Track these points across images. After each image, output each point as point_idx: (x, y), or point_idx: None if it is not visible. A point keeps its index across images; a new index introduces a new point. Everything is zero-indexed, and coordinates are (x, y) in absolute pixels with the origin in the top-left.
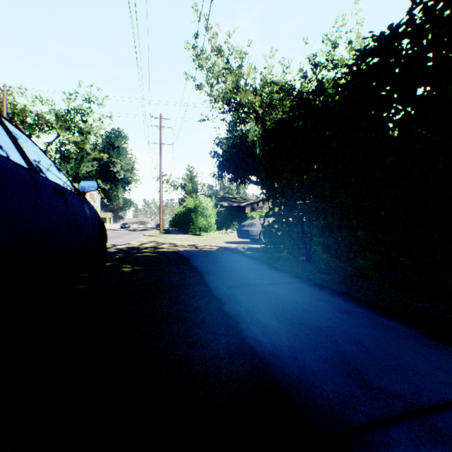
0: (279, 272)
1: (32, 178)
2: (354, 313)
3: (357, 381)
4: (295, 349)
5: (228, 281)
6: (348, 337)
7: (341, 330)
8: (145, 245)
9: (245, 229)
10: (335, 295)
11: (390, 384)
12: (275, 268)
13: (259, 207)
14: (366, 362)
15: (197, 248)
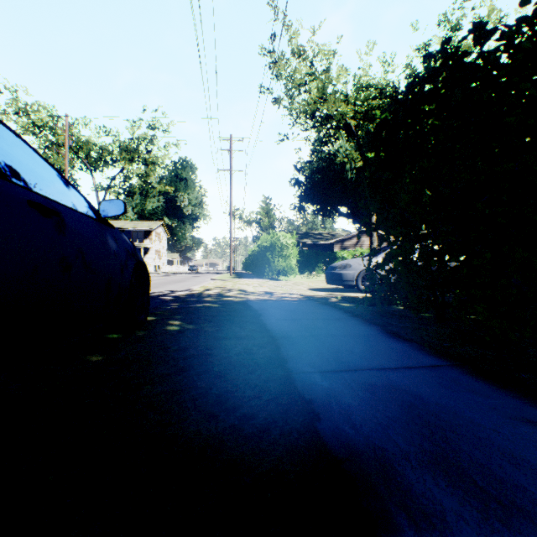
0: (403, 341)
1: None
2: None
3: None
4: None
5: (320, 357)
6: None
7: None
8: (209, 292)
9: (336, 273)
10: None
11: None
12: (393, 334)
13: (351, 245)
14: None
15: (273, 296)
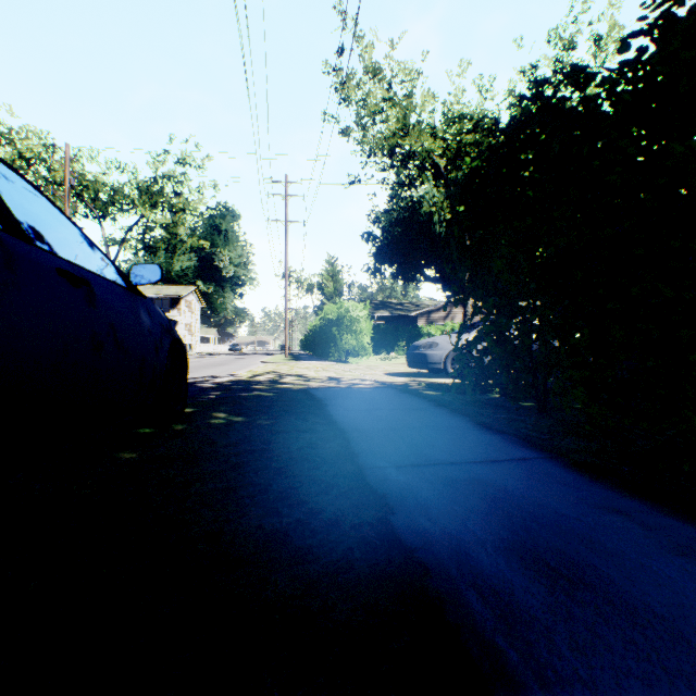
0: (494, 433)
1: None
2: None
3: None
4: None
5: (397, 452)
6: None
7: None
8: (259, 377)
9: (420, 353)
10: (639, 497)
11: None
12: (483, 425)
13: (440, 319)
14: None
15: (340, 383)
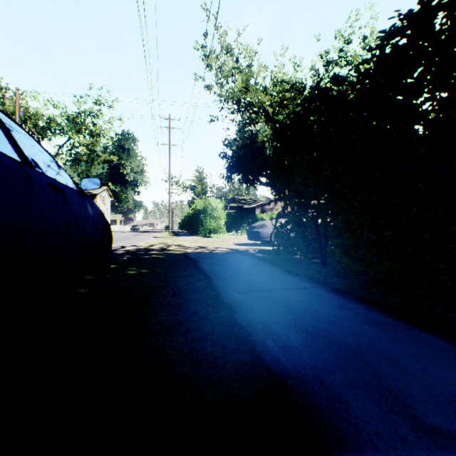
0: (293, 276)
1: (23, 171)
2: (385, 324)
3: (405, 418)
4: (320, 371)
5: (239, 285)
6: (382, 355)
7: (372, 346)
8: (154, 247)
9: (255, 231)
10: (358, 303)
11: (448, 424)
12: (288, 272)
13: (269, 209)
14: (411, 390)
15: (206, 250)
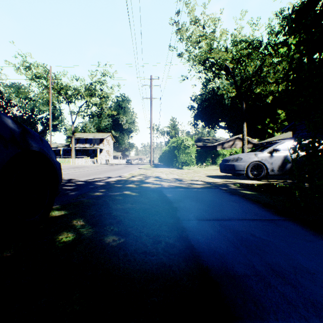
0: None
1: None
2: None
3: None
4: None
5: None
6: None
7: None
8: (133, 178)
9: (230, 164)
10: None
11: None
12: None
13: (228, 146)
14: None
15: (182, 183)
